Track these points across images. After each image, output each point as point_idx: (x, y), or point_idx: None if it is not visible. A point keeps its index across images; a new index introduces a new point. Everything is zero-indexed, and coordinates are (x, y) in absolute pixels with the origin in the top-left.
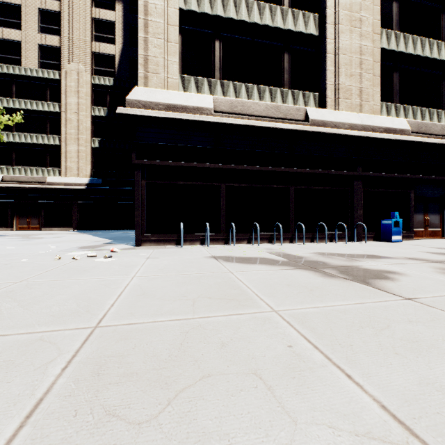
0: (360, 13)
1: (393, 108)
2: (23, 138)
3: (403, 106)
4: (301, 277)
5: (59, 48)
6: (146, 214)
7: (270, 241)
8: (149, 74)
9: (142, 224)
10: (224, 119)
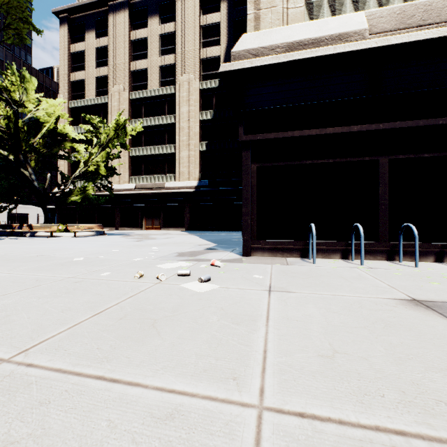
0: None
1: None
2: (149, 150)
3: None
4: None
5: (174, 64)
6: (257, 211)
7: None
8: (261, 12)
9: (252, 225)
10: (391, 38)
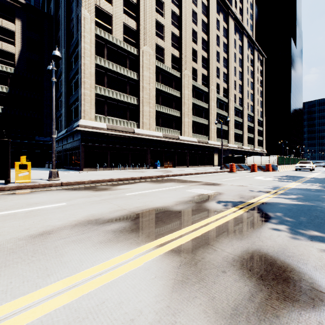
0: (149, 100)
1: (159, 128)
2: None
3: (162, 128)
4: (133, 172)
5: None
6: (84, 161)
7: (123, 169)
8: (85, 115)
9: (83, 164)
10: (110, 132)
